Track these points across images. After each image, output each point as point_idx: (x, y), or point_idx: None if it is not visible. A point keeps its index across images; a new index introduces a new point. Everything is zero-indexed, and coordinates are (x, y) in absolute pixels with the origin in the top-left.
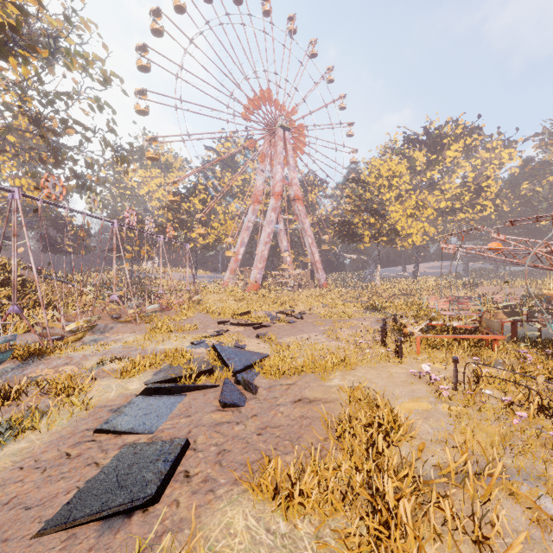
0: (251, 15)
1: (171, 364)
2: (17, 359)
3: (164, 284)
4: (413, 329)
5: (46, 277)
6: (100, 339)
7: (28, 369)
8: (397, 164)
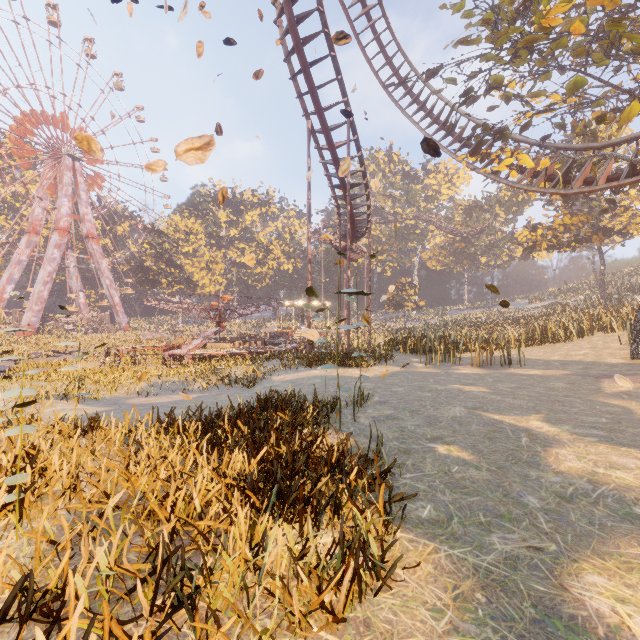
0: (25, 18)
1: None
2: None
3: None
4: (123, 347)
5: None
6: None
7: None
8: (194, 223)
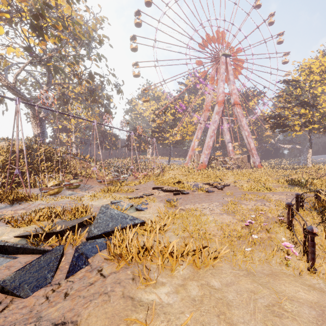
0: None
1: (70, 218)
2: (6, 202)
3: (151, 165)
4: None
5: (78, 158)
6: (74, 193)
7: (1, 209)
8: None
